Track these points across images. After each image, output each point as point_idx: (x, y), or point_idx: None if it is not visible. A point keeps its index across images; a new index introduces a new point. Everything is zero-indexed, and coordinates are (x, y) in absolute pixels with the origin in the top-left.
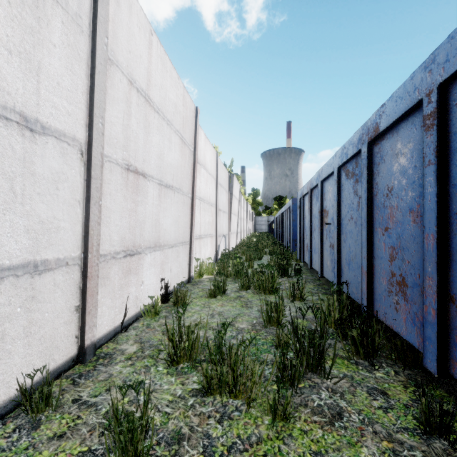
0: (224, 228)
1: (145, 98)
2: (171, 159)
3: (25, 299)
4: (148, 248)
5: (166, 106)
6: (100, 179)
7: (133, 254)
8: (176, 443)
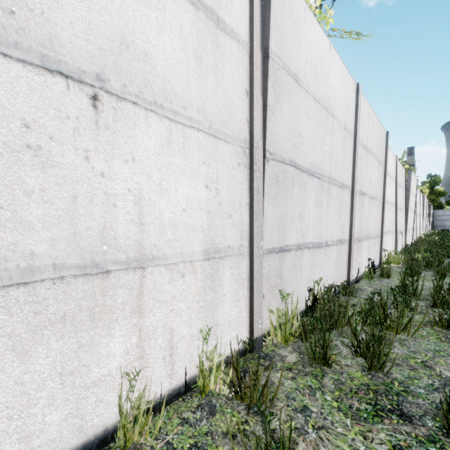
0: (401, 225)
1: (366, 149)
2: (374, 179)
3: (339, 253)
4: (364, 238)
5: (373, 146)
6: (355, 202)
7: (359, 240)
8: (423, 314)
